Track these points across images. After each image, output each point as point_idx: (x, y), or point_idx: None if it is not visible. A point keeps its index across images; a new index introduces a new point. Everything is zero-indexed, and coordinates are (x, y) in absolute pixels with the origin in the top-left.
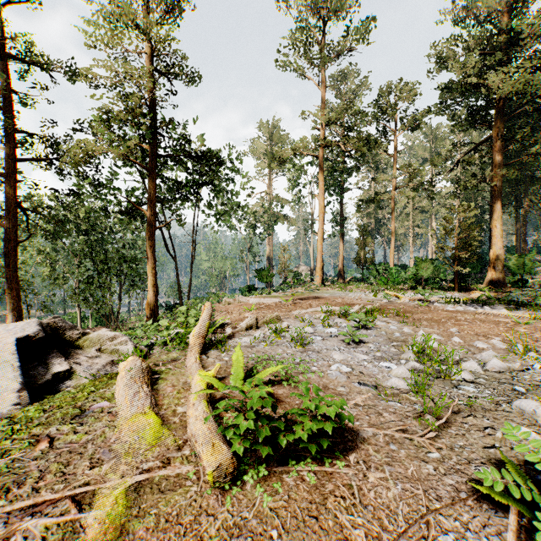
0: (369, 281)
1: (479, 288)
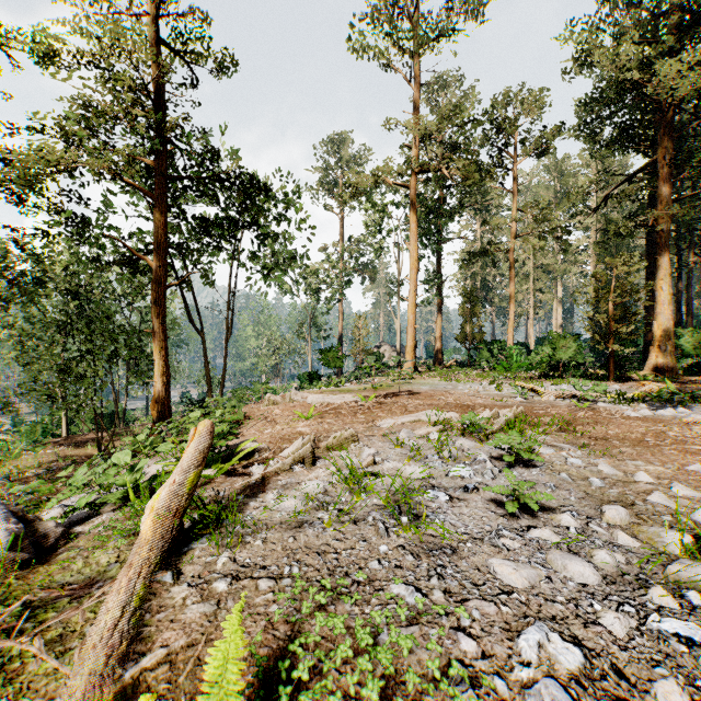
0: (479, 366)
1: (643, 377)
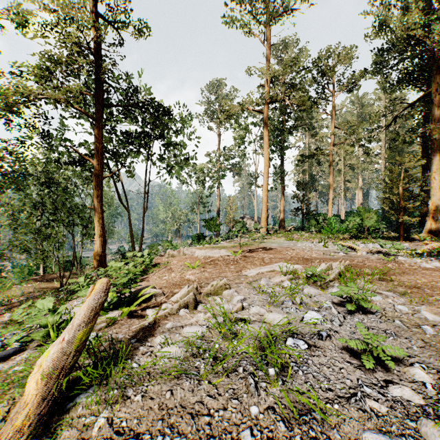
0: (309, 230)
1: (422, 238)
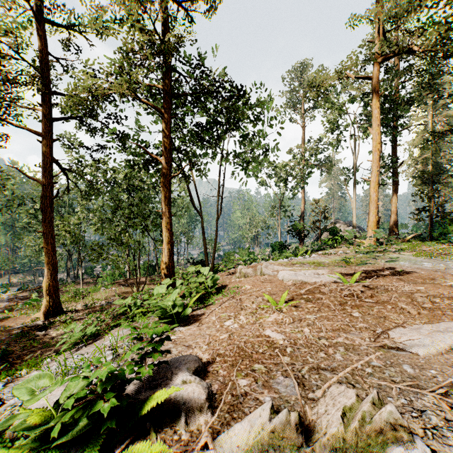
0: (443, 240)
1: None
